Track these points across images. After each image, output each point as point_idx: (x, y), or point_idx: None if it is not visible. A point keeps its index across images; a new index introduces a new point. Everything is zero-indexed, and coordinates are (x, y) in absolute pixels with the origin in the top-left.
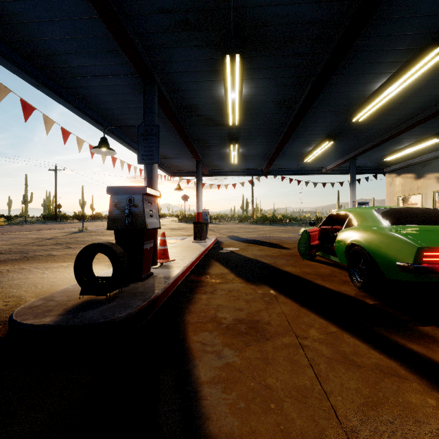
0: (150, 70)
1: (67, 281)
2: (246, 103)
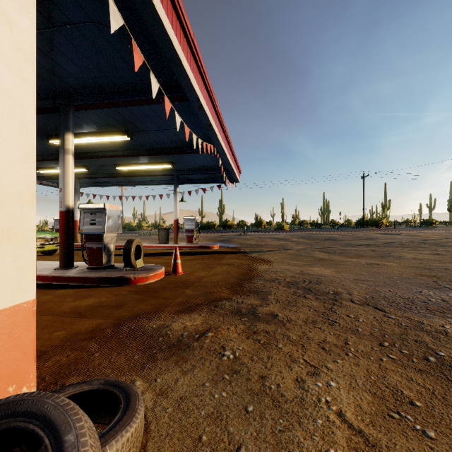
0: None
1: None
2: None
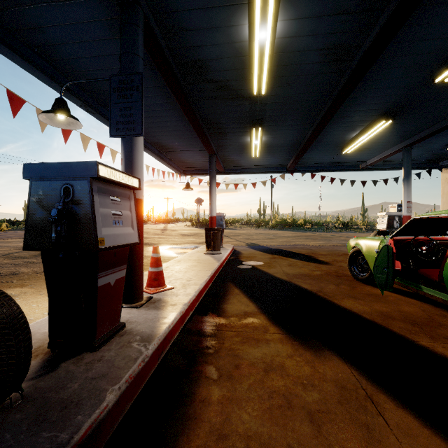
0: None
1: None
2: (280, 54)
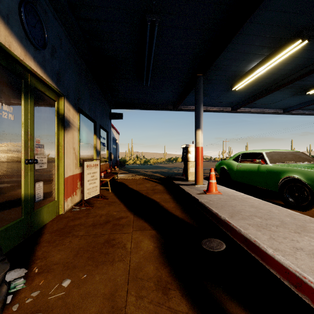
0: None
1: None
2: None
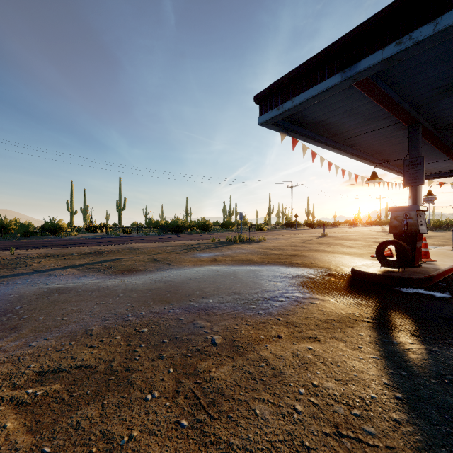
0: (416, 119)
1: (353, 264)
2: None
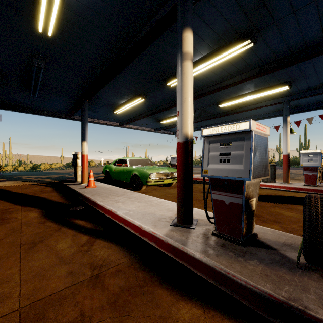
0: None
1: None
2: None
